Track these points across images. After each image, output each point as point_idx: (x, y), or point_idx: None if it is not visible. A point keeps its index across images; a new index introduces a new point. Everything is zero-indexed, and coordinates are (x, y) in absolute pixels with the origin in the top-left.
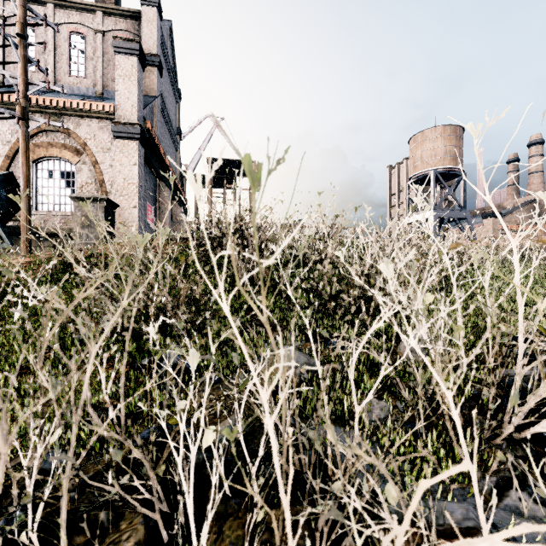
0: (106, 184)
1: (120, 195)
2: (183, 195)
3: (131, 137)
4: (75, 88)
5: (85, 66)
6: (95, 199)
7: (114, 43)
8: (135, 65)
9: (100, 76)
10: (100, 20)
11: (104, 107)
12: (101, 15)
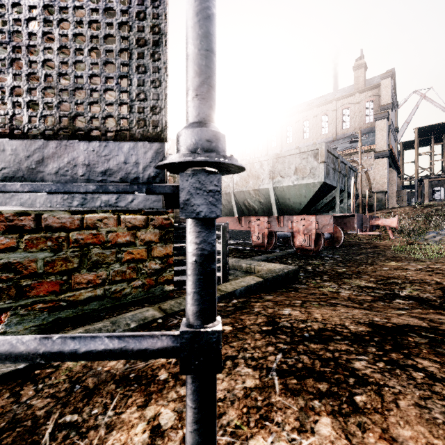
0: (370, 180)
1: (378, 184)
2: (399, 169)
3: (383, 157)
4: (345, 134)
5: (349, 122)
6: (381, 192)
7: (375, 117)
8: (385, 123)
9: (357, 124)
10: (357, 98)
11: (370, 147)
12: (358, 95)
